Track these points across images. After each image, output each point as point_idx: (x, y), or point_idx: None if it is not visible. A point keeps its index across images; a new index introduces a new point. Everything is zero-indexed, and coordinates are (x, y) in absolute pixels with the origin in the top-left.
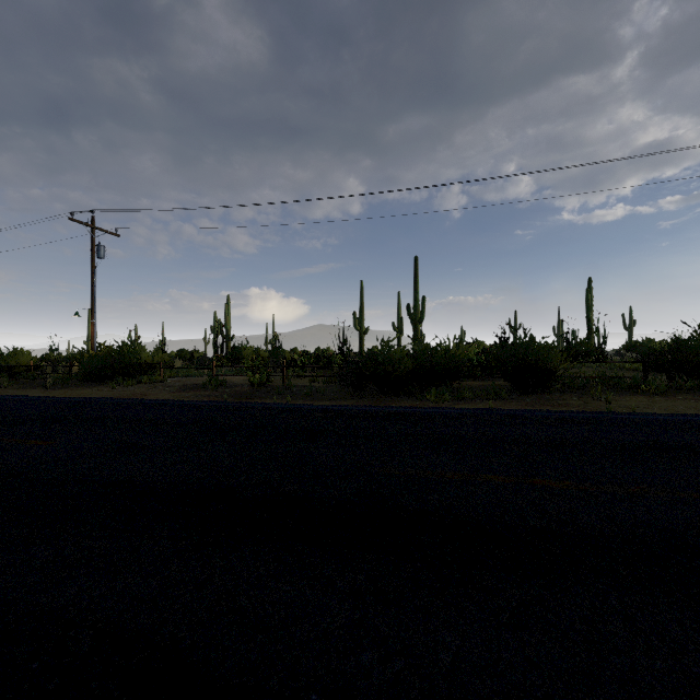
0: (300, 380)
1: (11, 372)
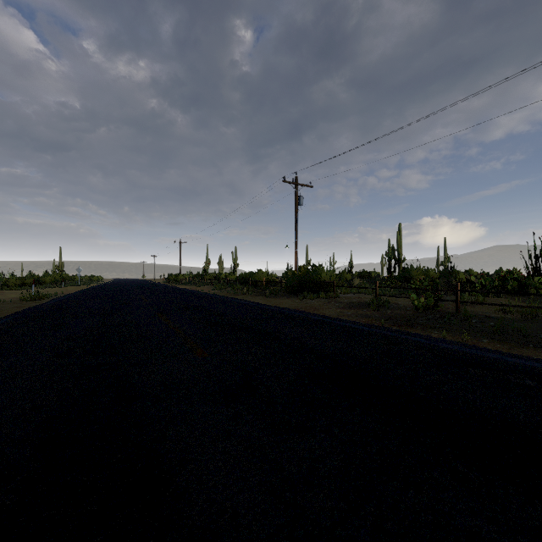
0: (479, 306)
1: (255, 284)
